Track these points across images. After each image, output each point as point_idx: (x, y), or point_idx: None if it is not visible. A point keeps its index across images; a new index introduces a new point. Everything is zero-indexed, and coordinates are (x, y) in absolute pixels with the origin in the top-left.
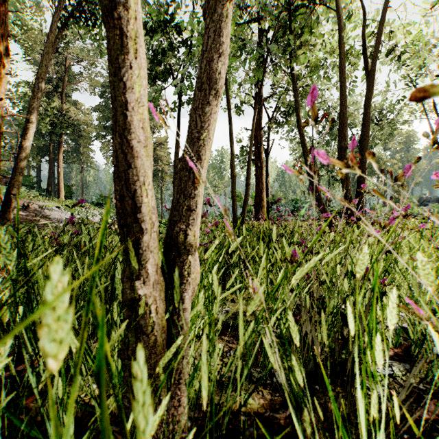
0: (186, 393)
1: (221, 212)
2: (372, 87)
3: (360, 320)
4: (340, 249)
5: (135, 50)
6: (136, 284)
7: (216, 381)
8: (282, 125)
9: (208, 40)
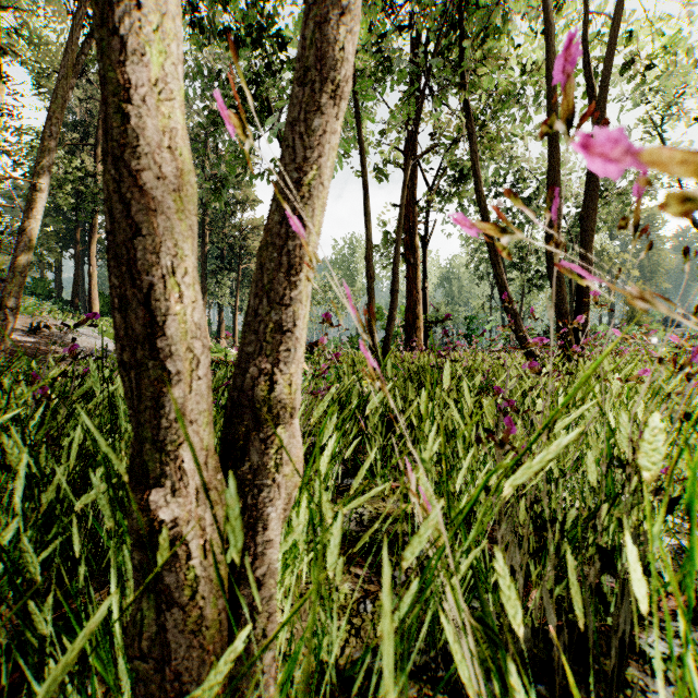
0: None
1: (351, 337)
2: None
3: None
4: (585, 409)
5: None
6: (155, 496)
7: (337, 670)
8: (448, 198)
9: None
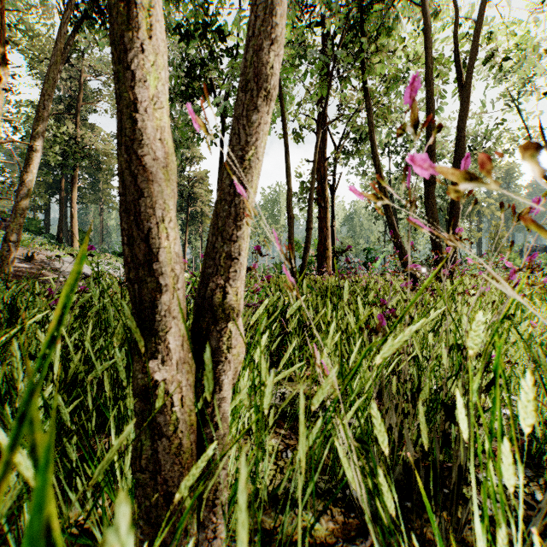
0: (224, 523)
1: (276, 264)
2: (467, 104)
3: (469, 413)
4: (439, 313)
5: (150, 27)
6: (152, 364)
7: (268, 494)
8: (351, 156)
9: (256, 23)
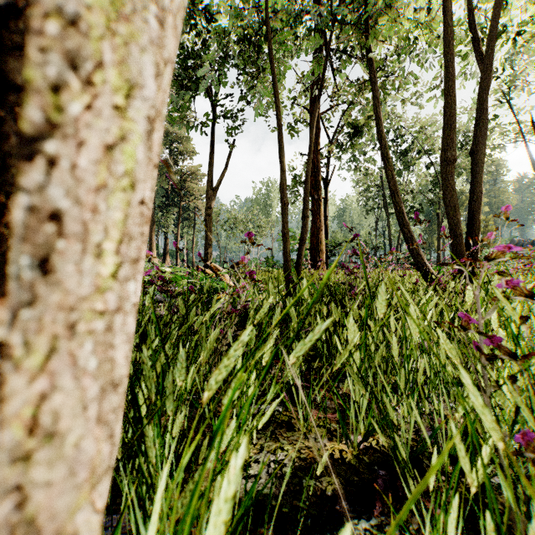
0: None
1: (268, 258)
2: (490, 72)
3: None
4: None
5: None
6: None
7: None
8: (344, 148)
9: None
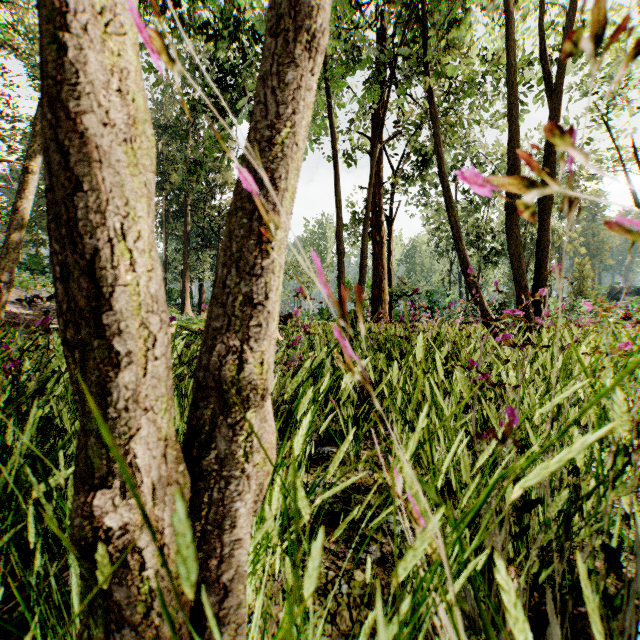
0: None
1: (322, 309)
2: (558, 113)
3: (637, 553)
4: (575, 387)
5: None
6: (99, 500)
7: None
8: (411, 181)
9: None
